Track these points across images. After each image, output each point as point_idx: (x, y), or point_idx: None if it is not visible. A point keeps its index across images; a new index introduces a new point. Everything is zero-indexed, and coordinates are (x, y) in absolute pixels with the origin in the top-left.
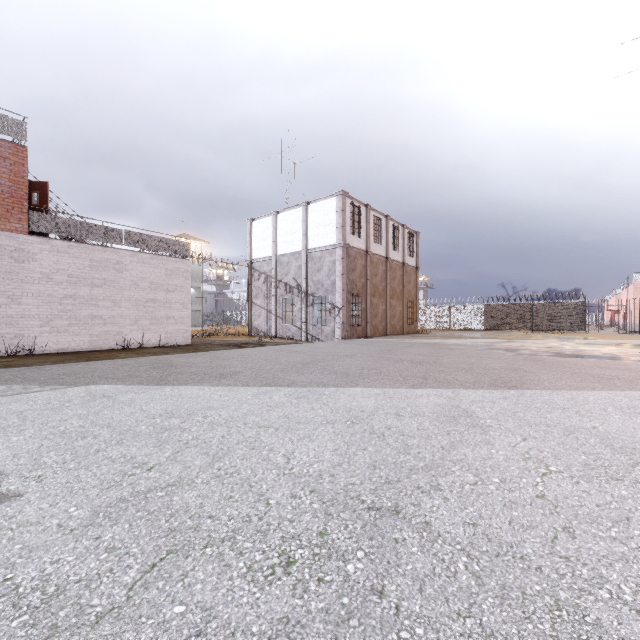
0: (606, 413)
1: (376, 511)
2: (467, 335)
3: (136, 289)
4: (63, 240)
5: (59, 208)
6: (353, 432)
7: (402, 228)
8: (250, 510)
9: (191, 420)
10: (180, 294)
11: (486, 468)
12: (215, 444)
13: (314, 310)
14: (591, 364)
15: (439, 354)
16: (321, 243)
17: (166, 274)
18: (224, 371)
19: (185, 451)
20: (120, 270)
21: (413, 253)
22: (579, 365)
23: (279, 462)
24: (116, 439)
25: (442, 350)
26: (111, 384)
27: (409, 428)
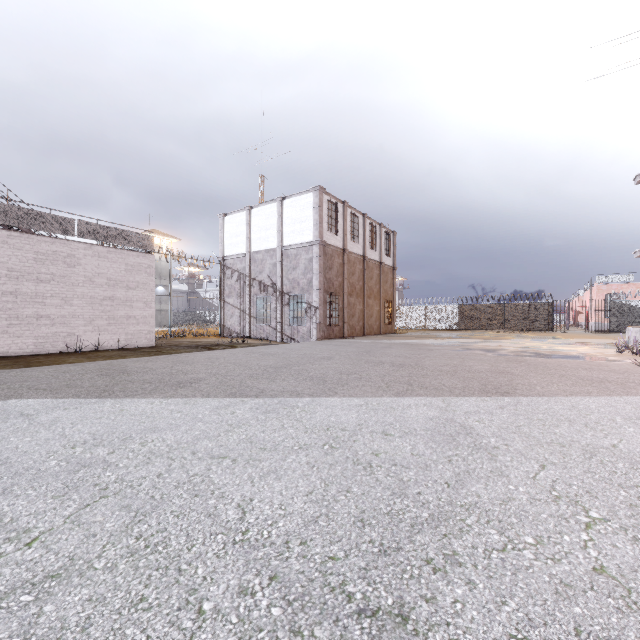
0: (617, 425)
1: (371, 618)
2: (443, 335)
3: (91, 286)
4: (1, 229)
5: (1, 194)
6: (332, 462)
7: (379, 227)
8: (167, 630)
9: (123, 449)
10: (142, 292)
11: (511, 518)
12: (145, 489)
13: (290, 310)
14: (574, 365)
15: (420, 355)
16: (297, 240)
17: (126, 269)
18: (184, 378)
19: (98, 504)
20: (72, 264)
21: (390, 252)
22: (563, 366)
23: (229, 519)
24: (4, 485)
25: (422, 351)
26: (39, 397)
27: (401, 453)
